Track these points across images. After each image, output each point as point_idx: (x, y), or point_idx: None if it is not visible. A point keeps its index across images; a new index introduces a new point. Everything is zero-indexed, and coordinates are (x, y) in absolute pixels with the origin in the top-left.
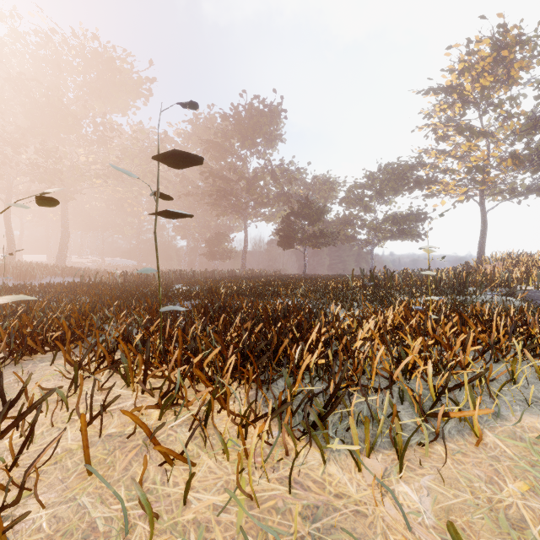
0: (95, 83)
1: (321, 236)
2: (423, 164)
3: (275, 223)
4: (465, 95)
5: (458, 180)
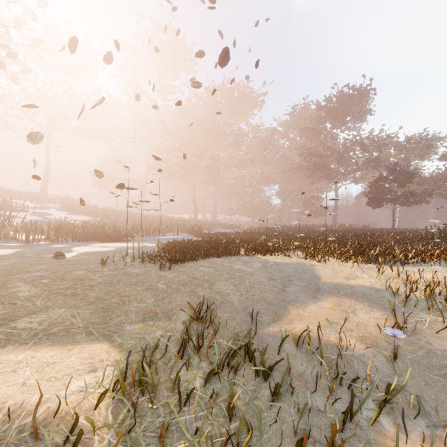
0: (232, 108)
1: (410, 196)
2: None
3: (364, 184)
4: None
5: None
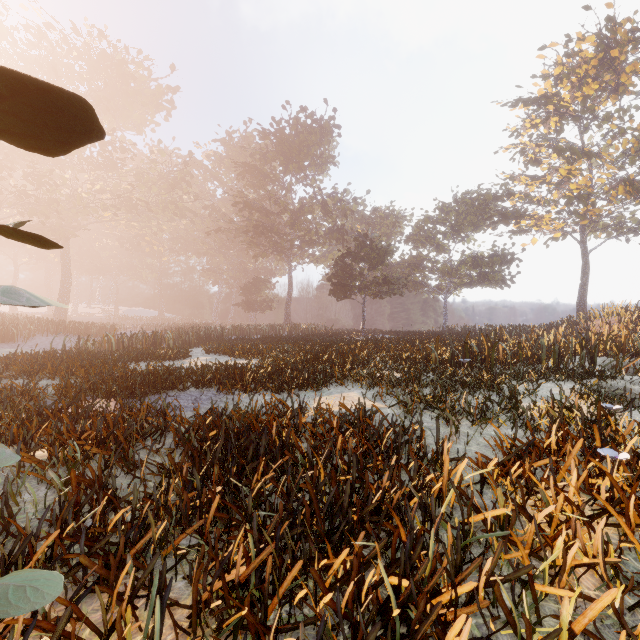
0: (103, 92)
1: (384, 283)
2: (511, 193)
3: (326, 265)
4: (563, 107)
5: (555, 212)
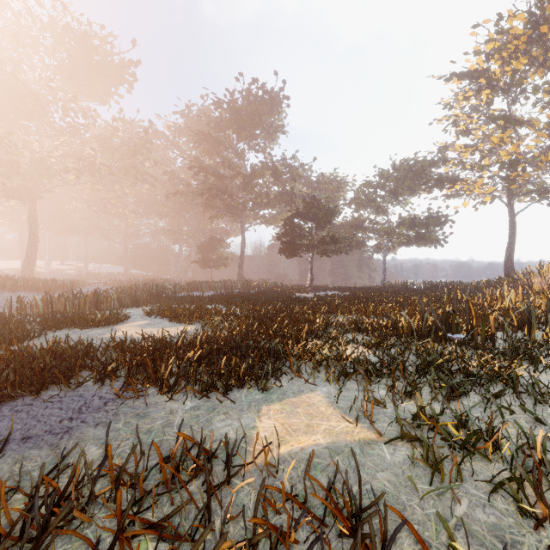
0: (67, 63)
1: (331, 242)
2: (445, 160)
3: (276, 226)
4: (494, 80)
5: (488, 177)
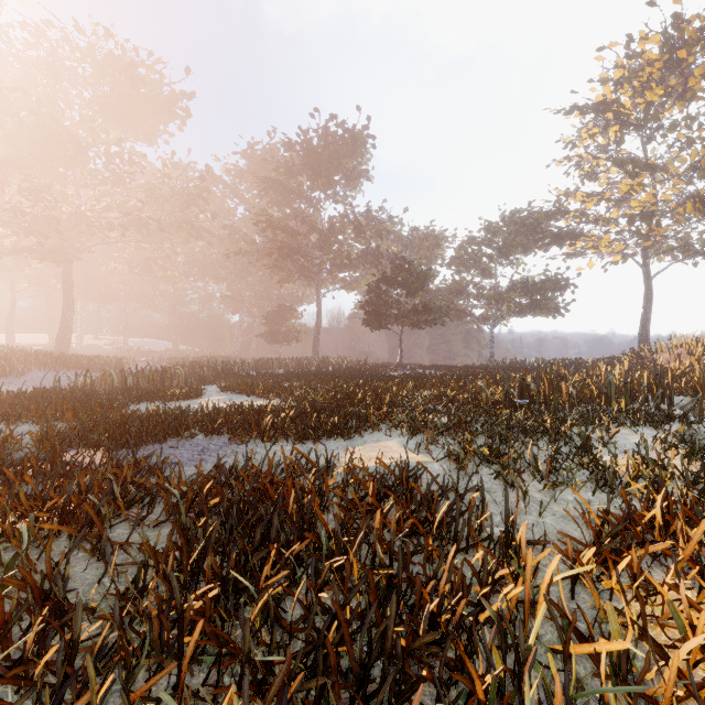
0: (110, 98)
1: (424, 312)
2: (565, 211)
3: (359, 292)
4: (624, 115)
5: (615, 232)
